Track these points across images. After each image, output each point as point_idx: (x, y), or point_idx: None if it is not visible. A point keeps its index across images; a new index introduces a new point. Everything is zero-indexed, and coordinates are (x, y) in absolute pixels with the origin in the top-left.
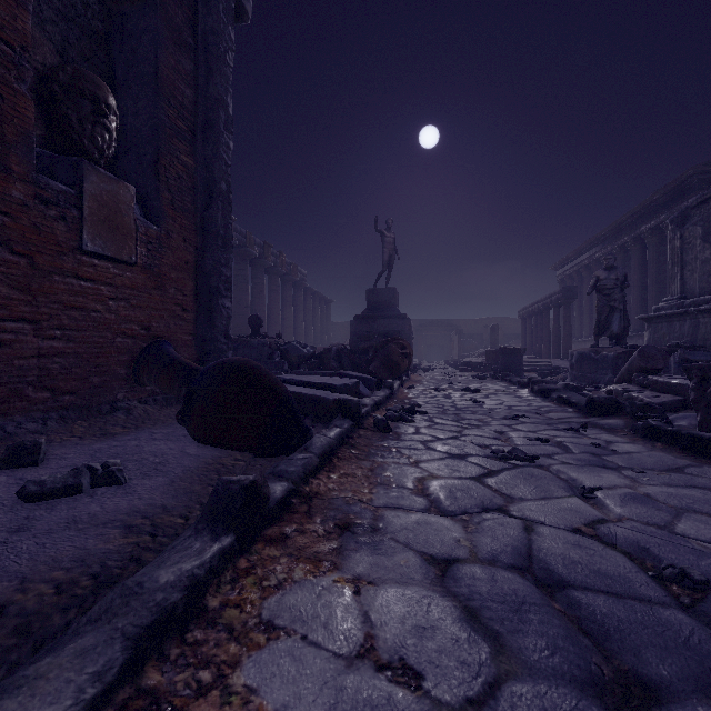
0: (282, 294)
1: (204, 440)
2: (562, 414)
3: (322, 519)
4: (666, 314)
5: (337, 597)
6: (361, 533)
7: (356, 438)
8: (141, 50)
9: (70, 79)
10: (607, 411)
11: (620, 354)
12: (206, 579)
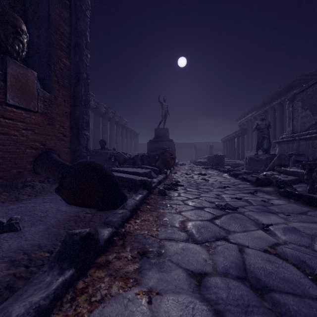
0: (116, 130)
1: (70, 202)
2: (245, 185)
3: (131, 248)
4: (286, 140)
5: (137, 306)
6: (152, 257)
7: (149, 199)
8: (41, 4)
9: (0, 14)
10: (265, 184)
11: (268, 158)
12: (50, 305)
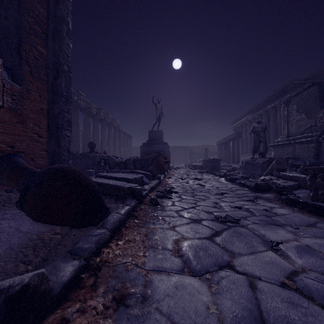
0: (108, 133)
1: (36, 219)
2: (243, 191)
3: (104, 290)
4: (281, 144)
5: None
6: (133, 305)
7: (138, 211)
8: None
9: None
10: (264, 190)
11: (264, 162)
12: None
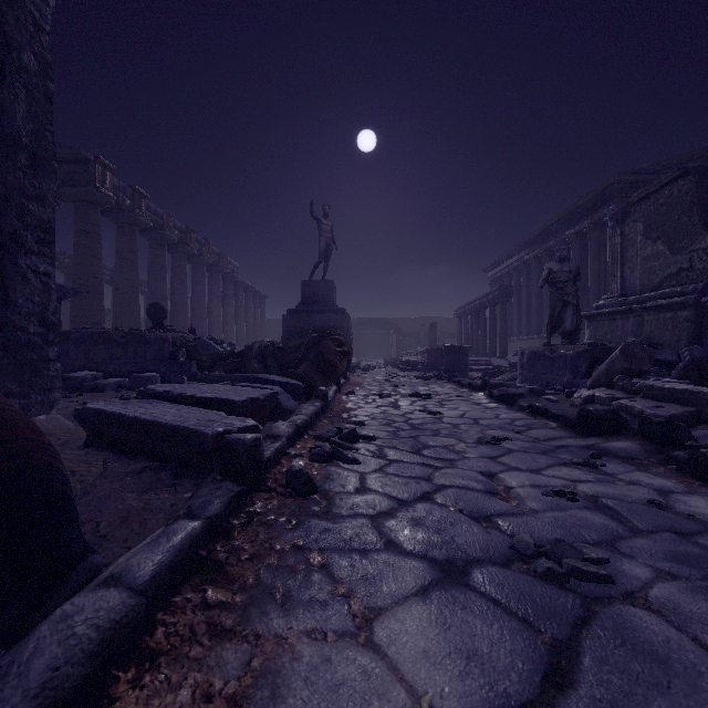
0: (209, 287)
1: None
2: (548, 432)
3: None
4: (608, 312)
5: None
6: None
7: (236, 531)
8: None
9: None
10: (608, 429)
11: (581, 353)
12: None
